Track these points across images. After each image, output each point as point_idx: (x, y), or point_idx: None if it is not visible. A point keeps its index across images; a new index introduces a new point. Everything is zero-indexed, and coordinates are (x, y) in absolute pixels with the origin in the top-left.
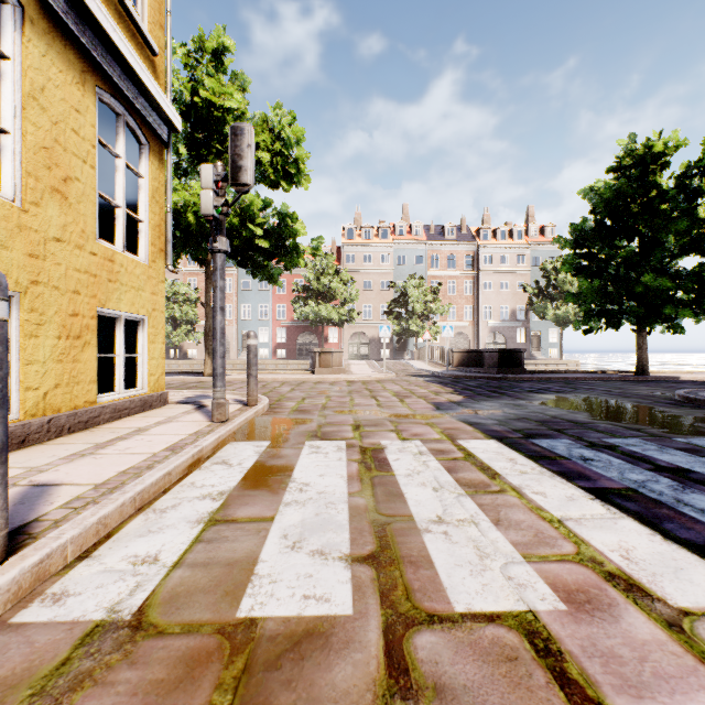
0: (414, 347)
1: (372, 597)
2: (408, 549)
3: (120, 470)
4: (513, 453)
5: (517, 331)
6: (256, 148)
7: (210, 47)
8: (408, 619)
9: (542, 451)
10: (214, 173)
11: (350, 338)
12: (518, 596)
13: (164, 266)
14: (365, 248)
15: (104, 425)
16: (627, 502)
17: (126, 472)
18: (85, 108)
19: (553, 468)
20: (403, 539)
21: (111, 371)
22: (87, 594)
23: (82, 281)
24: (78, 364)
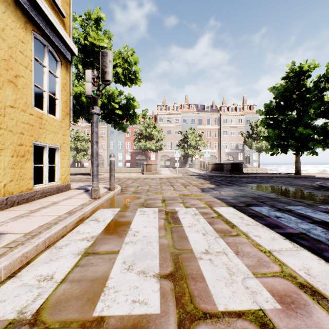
0: (191, 162)
1: (171, 301)
2: (190, 269)
3: (40, 225)
4: (241, 214)
5: (238, 154)
6: (115, 66)
7: (93, 17)
8: (192, 316)
9: (255, 213)
10: (92, 74)
11: (161, 157)
12: (253, 299)
13: (69, 121)
14: (167, 115)
15: (36, 200)
16: (302, 241)
17: (43, 226)
18: (27, 41)
19: (262, 222)
20: (188, 263)
21: (43, 173)
22: (8, 301)
23: (25, 128)
24: (23, 169)
